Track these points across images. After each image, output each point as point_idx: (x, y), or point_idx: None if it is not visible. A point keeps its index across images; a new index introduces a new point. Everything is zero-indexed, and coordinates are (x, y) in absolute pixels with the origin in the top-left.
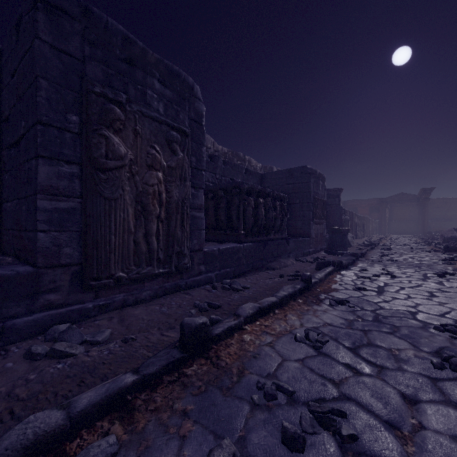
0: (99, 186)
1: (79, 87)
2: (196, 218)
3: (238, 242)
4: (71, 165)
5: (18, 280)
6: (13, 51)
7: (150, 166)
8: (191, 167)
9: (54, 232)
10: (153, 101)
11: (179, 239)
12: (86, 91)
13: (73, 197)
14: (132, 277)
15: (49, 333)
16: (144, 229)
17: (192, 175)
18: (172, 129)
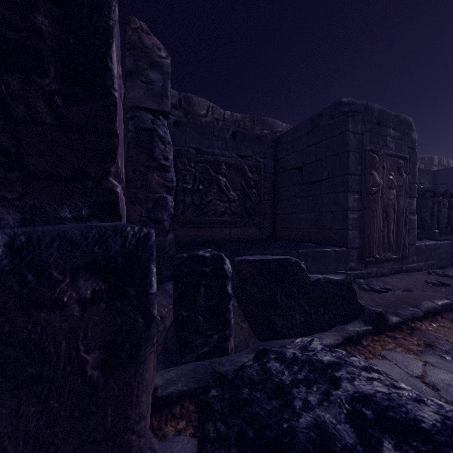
0: (369, 203)
1: (360, 149)
2: (411, 220)
3: (432, 239)
4: (357, 193)
5: (342, 254)
6: (310, 133)
7: (389, 187)
8: (408, 182)
9: (352, 230)
10: (389, 143)
11: (404, 235)
12: (364, 151)
13: (358, 211)
14: (382, 258)
15: (357, 282)
16: (387, 228)
17: (408, 188)
18: (399, 159)
